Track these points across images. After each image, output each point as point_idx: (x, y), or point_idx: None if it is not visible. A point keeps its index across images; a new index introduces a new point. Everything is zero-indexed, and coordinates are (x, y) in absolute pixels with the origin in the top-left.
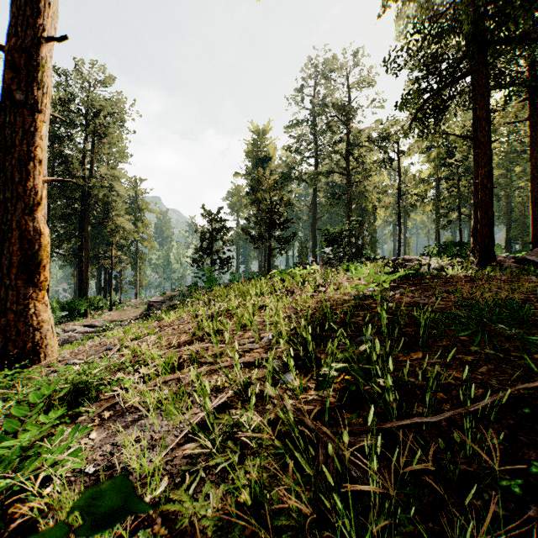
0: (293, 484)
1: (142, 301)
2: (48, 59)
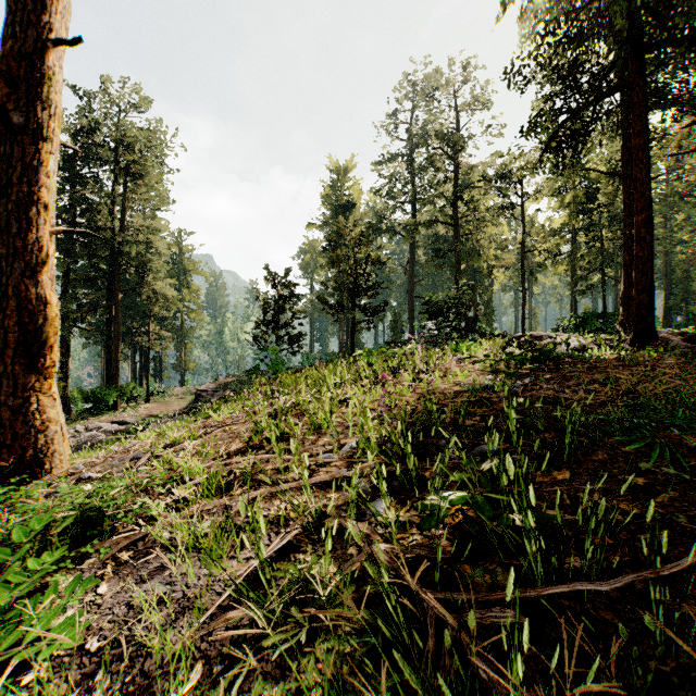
0: (390, 694)
1: (188, 390)
2: (57, 69)
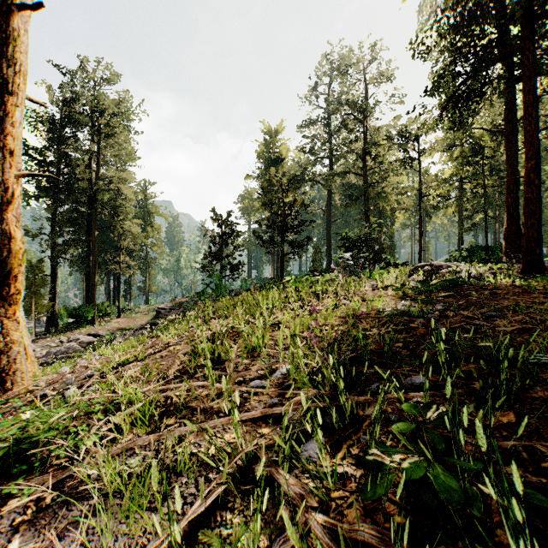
0: None
1: (151, 307)
2: (22, 32)
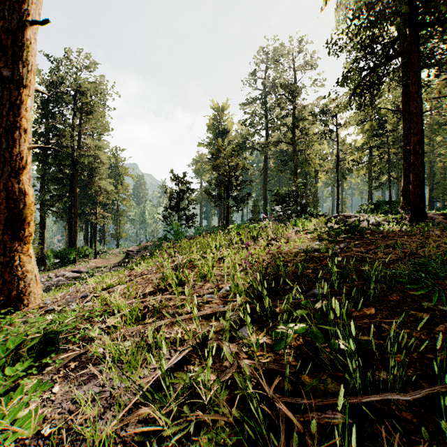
0: None
1: (121, 250)
2: (32, 40)
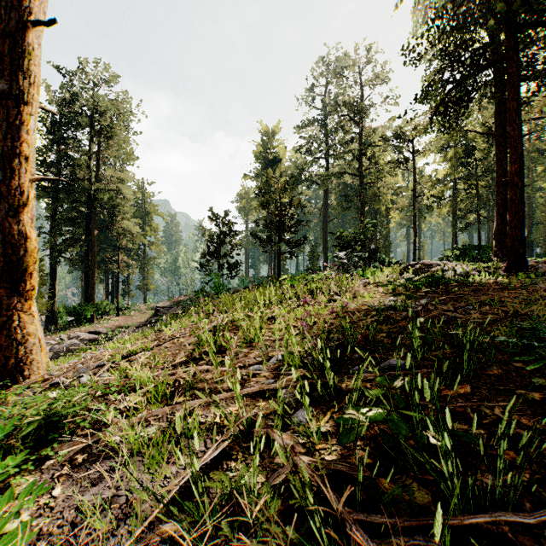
0: None
1: (150, 306)
2: (36, 46)
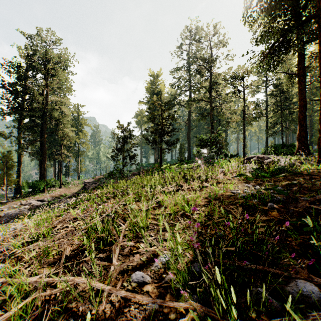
0: None
1: (81, 181)
2: None
